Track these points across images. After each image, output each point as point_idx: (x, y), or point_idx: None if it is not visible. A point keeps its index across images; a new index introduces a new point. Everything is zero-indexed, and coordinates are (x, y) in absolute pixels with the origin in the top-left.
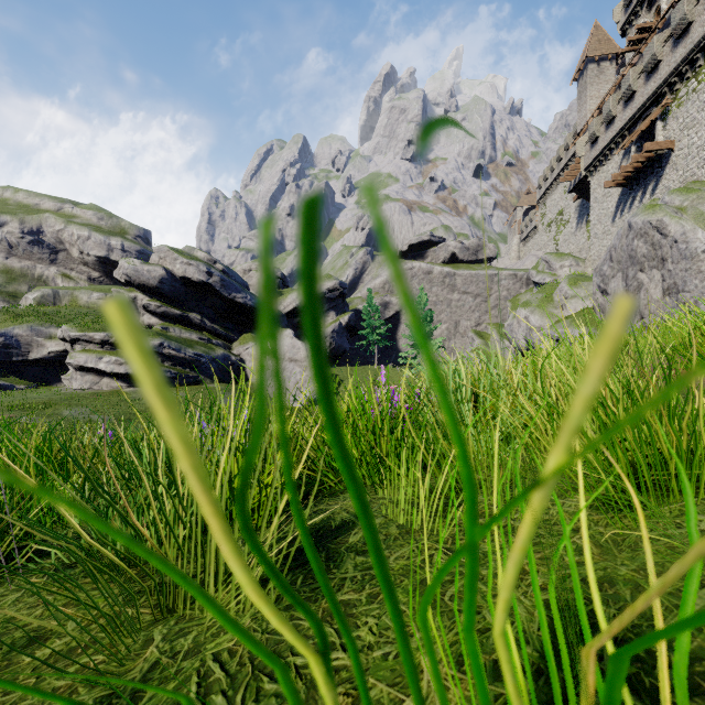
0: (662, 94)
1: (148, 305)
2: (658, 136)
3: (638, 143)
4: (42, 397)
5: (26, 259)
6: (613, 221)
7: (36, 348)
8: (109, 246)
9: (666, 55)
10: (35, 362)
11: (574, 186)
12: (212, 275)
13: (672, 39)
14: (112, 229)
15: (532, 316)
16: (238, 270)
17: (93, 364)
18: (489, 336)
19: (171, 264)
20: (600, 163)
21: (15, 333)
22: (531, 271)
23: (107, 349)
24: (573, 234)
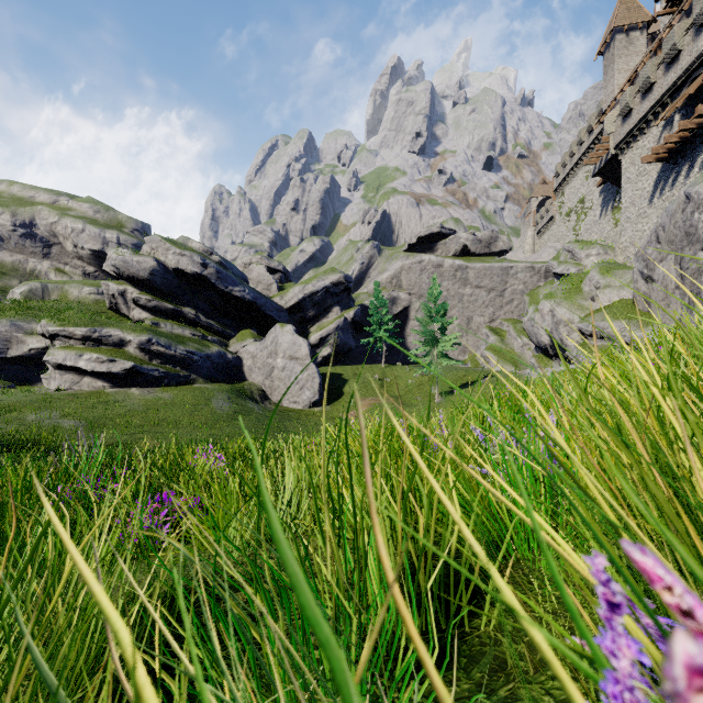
0: None
1: (138, 299)
2: None
3: (683, 111)
4: (10, 398)
5: (18, 253)
6: (650, 202)
7: (16, 345)
8: (104, 239)
9: None
10: (15, 360)
11: (599, 169)
12: (206, 267)
13: None
14: (109, 222)
15: (558, 309)
16: (238, 264)
17: (72, 361)
18: (505, 333)
19: (163, 255)
20: (634, 139)
21: None
22: (551, 262)
23: (89, 346)
24: (596, 222)
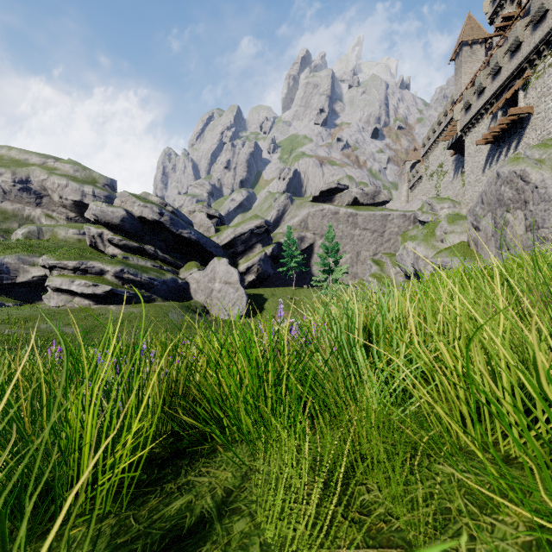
0: (523, 69)
1: (112, 239)
2: (520, 102)
3: (503, 109)
4: (25, 313)
5: (17, 202)
6: (483, 172)
7: (23, 273)
8: (83, 192)
9: (527, 37)
10: (22, 285)
11: (451, 144)
12: (163, 215)
13: (532, 24)
14: (86, 179)
15: (418, 248)
16: (185, 211)
17: (66, 286)
18: (384, 263)
19: (130, 207)
20: (473, 125)
21: (6, 261)
22: (417, 212)
23: (78, 274)
24: (450, 182)
